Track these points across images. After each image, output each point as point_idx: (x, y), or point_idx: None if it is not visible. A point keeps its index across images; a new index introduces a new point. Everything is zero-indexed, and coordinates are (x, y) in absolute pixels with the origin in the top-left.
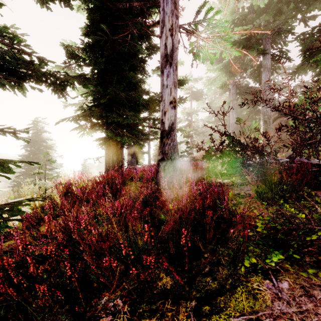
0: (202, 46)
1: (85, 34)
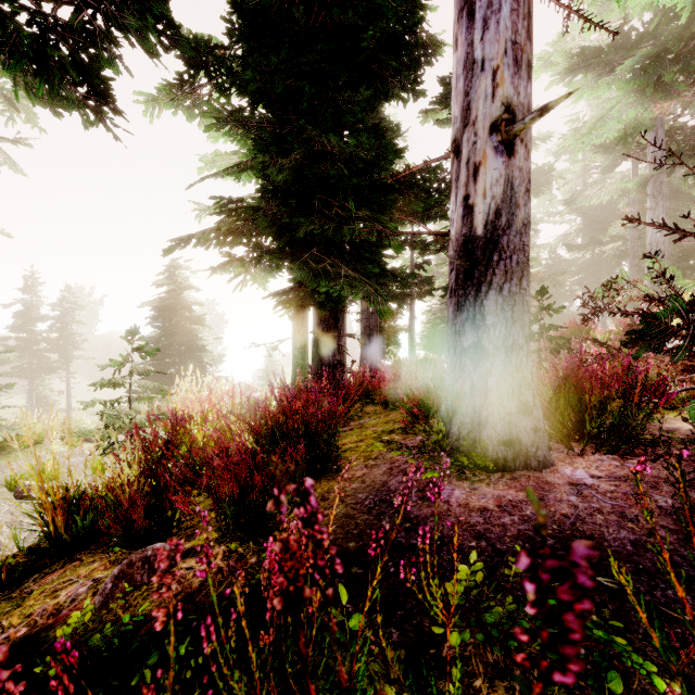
0: None
1: (238, 8)
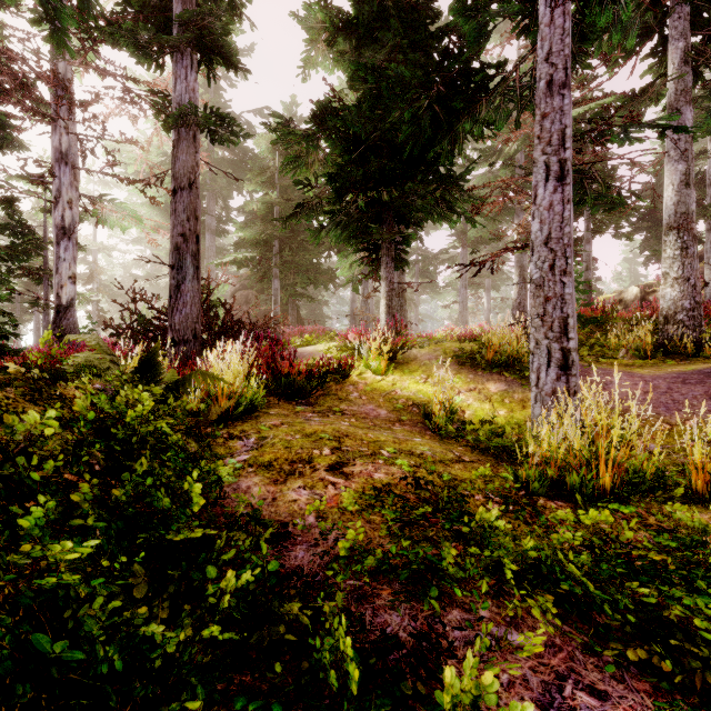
0: (110, 215)
1: None
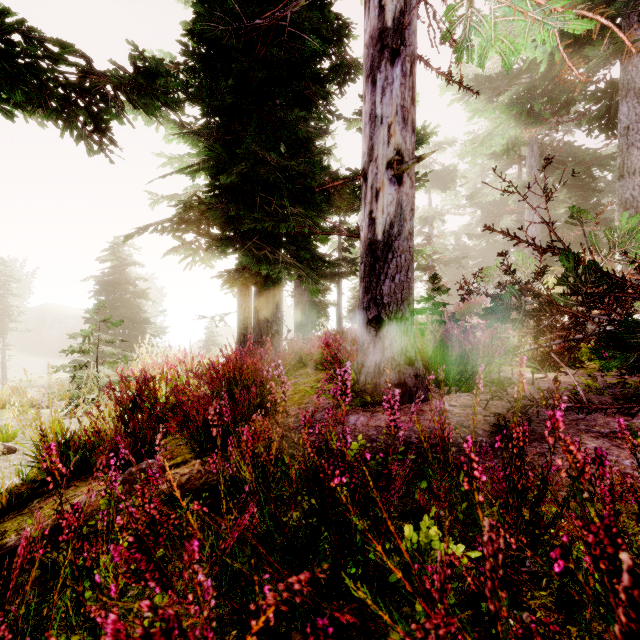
0: (481, 17)
1: (190, 31)
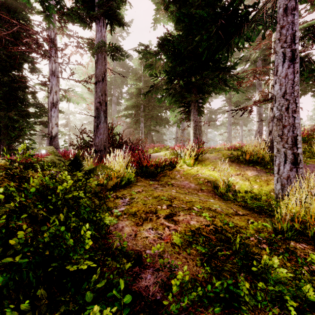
0: (72, 97)
1: None
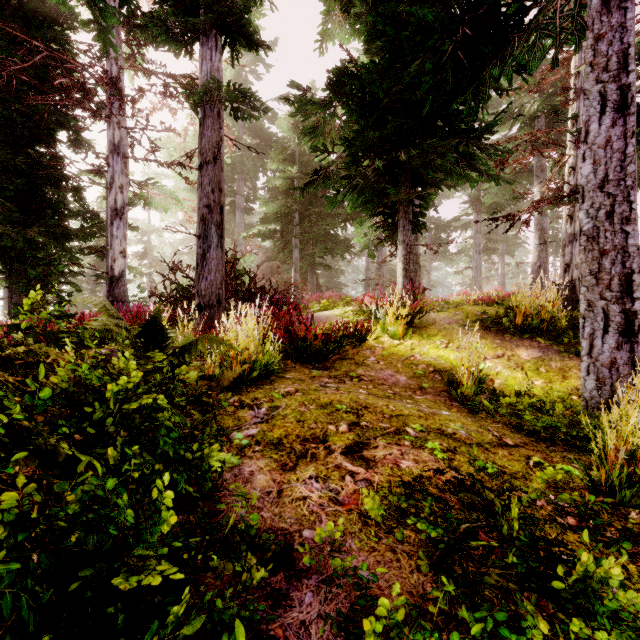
0: (155, 198)
1: None
